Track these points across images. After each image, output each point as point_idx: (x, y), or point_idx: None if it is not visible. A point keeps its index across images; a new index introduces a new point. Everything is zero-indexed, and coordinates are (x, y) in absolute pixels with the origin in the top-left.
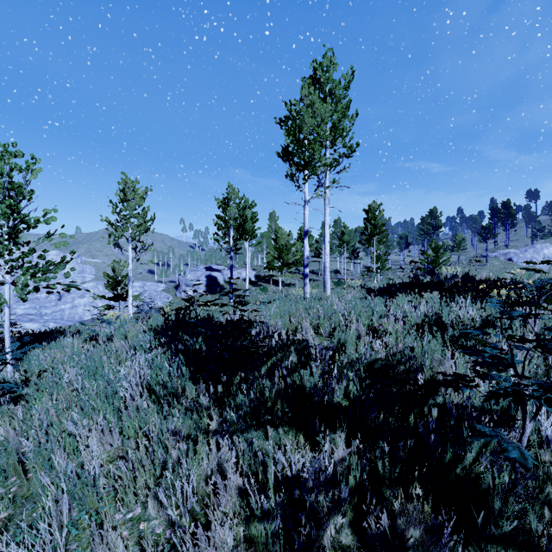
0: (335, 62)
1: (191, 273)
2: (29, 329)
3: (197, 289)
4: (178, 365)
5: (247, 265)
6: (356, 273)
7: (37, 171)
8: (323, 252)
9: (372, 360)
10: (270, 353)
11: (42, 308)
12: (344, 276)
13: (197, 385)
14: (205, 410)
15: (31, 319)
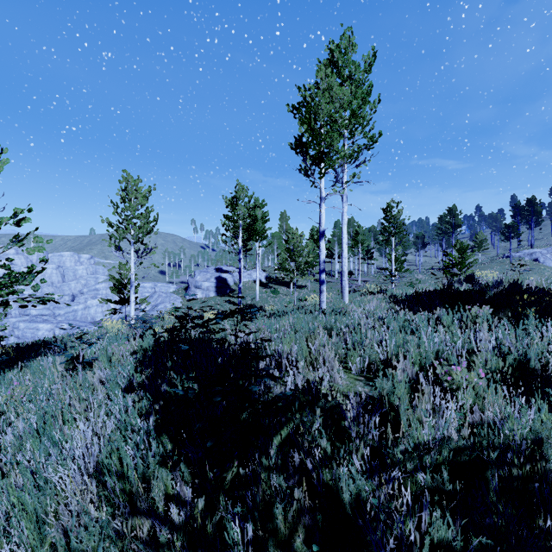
0: (354, 43)
1: (201, 275)
2: (43, 329)
3: (206, 291)
4: (155, 423)
5: (257, 266)
6: (370, 274)
7: (3, 162)
8: (336, 252)
9: (452, 446)
10: (284, 408)
11: (56, 309)
12: (358, 277)
13: (172, 473)
14: (173, 551)
15: (45, 320)
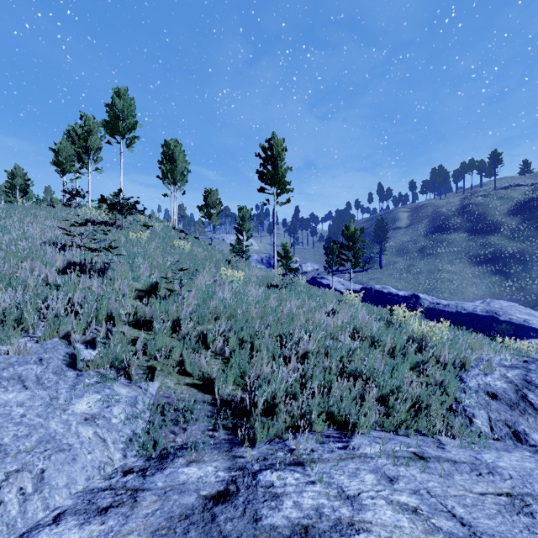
0: None
1: None
2: None
3: None
4: None
5: None
6: None
7: None
8: None
9: None
10: None
11: None
12: None
13: None
14: None
15: None
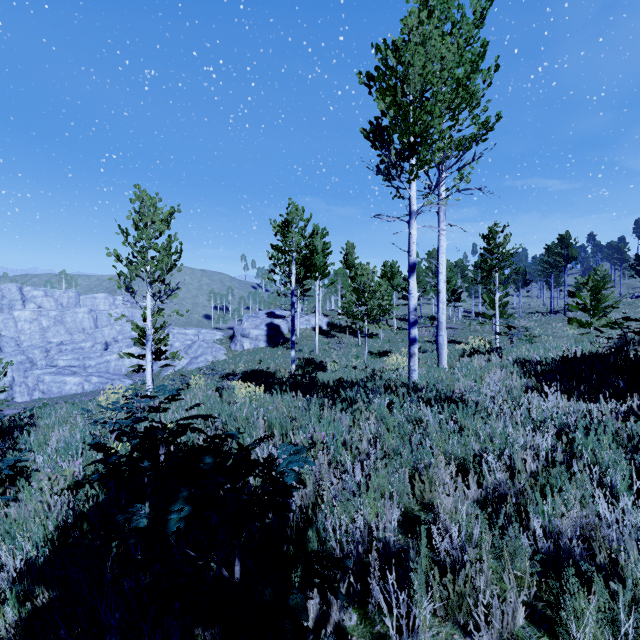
0: None
1: (249, 321)
2: (70, 383)
3: (255, 340)
4: None
5: (316, 311)
6: (456, 320)
7: None
8: None
9: None
10: None
11: (86, 359)
12: None
13: None
14: None
15: (73, 372)
